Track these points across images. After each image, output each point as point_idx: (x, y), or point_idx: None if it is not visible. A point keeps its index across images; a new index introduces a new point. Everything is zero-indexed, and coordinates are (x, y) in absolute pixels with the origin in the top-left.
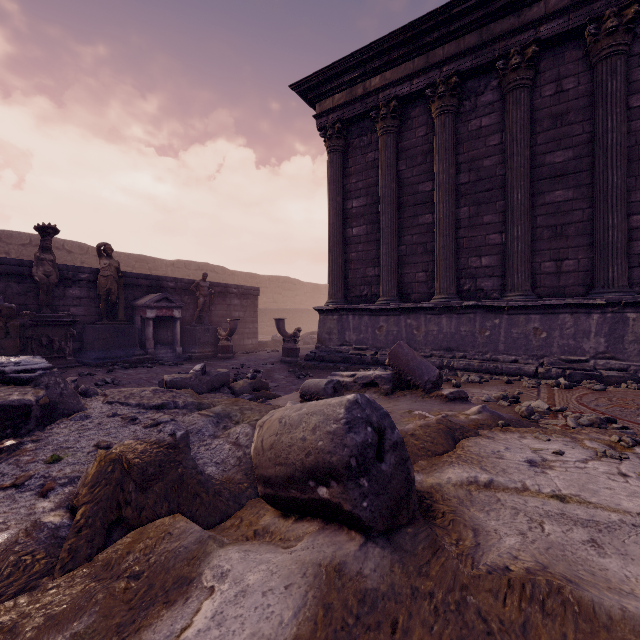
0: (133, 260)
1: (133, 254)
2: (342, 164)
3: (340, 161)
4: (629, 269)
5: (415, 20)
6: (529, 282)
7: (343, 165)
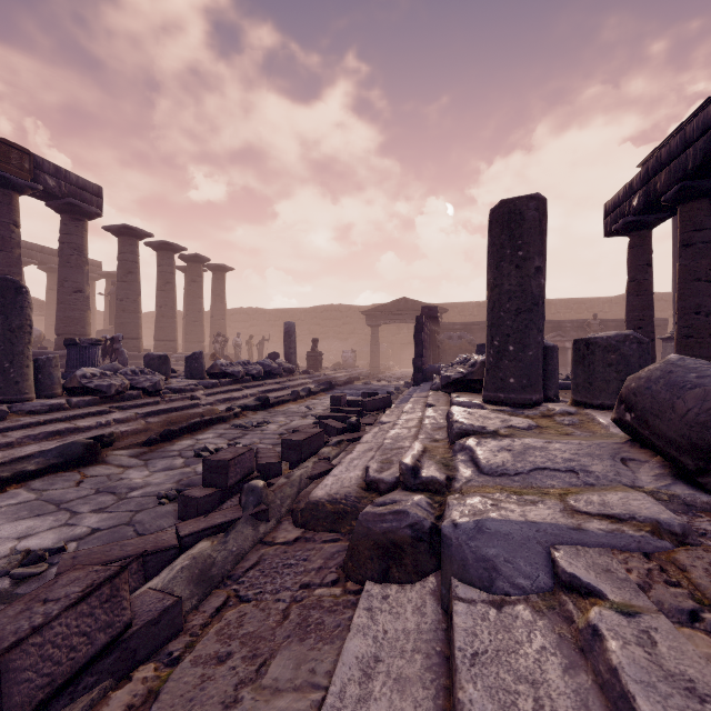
0: (571, 303)
1: (571, 299)
2: None
3: None
4: None
5: (707, 99)
6: None
7: None
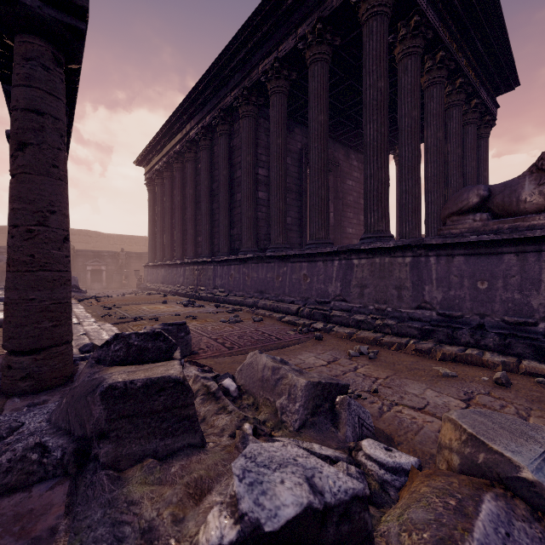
0: (125, 238)
1: (125, 235)
2: (153, 197)
3: (151, 196)
4: (197, 249)
5: (150, 142)
6: (179, 254)
7: (154, 197)
